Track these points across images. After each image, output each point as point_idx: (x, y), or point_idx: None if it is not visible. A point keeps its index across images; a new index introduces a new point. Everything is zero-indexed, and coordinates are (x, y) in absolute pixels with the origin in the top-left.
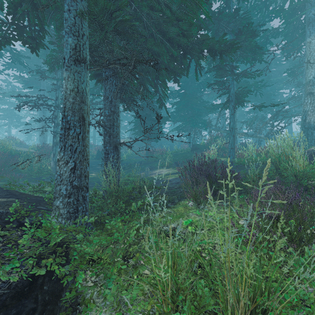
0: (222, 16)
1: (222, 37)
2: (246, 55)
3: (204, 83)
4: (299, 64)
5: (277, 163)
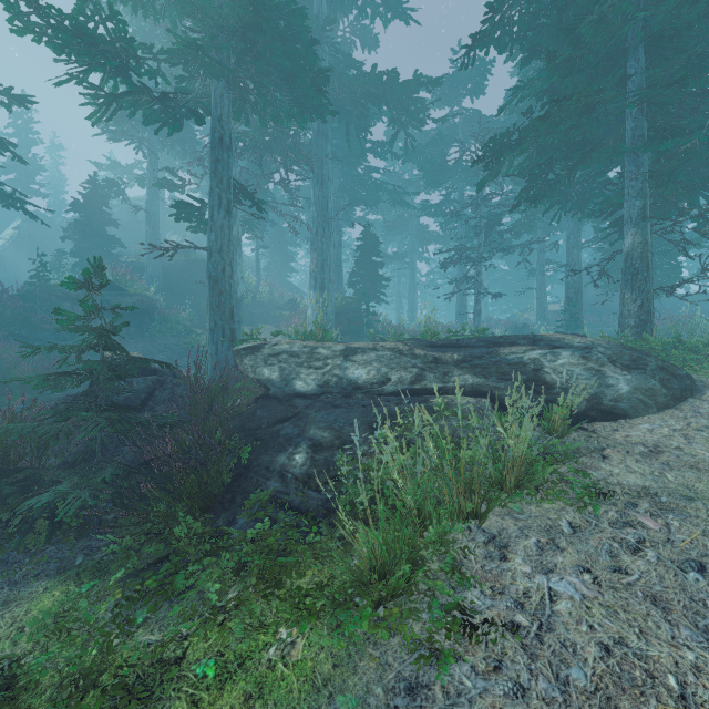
0: None
1: None
2: None
3: None
4: None
5: None
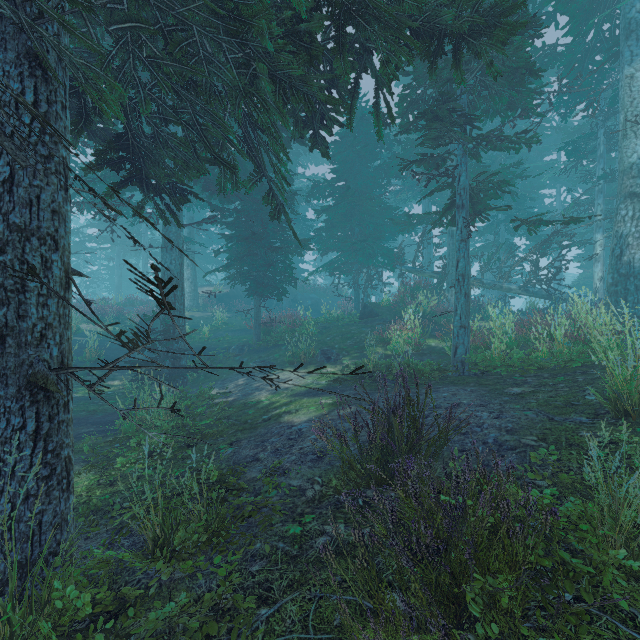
0: None
1: None
2: (499, 90)
3: (389, 166)
4: (591, 133)
5: (625, 398)
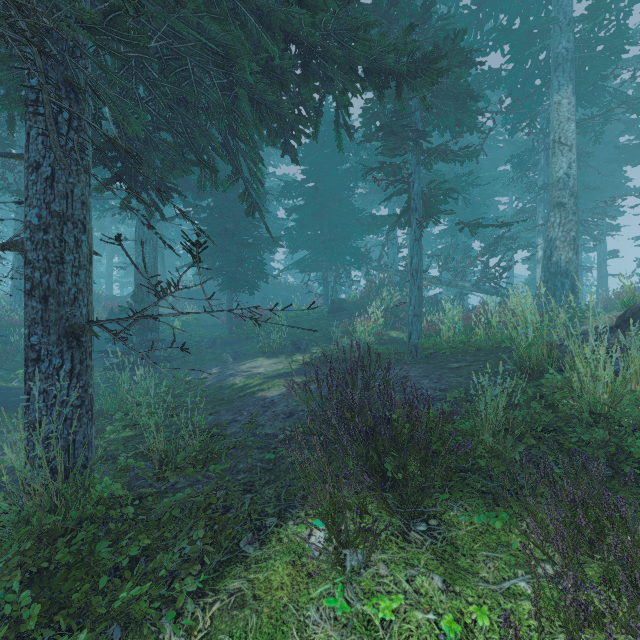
0: (396, 11)
1: (403, 34)
2: (446, 110)
3: (356, 170)
4: (533, 149)
5: (526, 361)
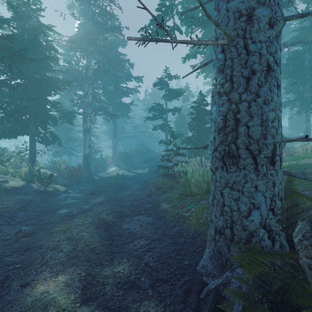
0: None
1: None
2: None
3: None
4: None
5: None
